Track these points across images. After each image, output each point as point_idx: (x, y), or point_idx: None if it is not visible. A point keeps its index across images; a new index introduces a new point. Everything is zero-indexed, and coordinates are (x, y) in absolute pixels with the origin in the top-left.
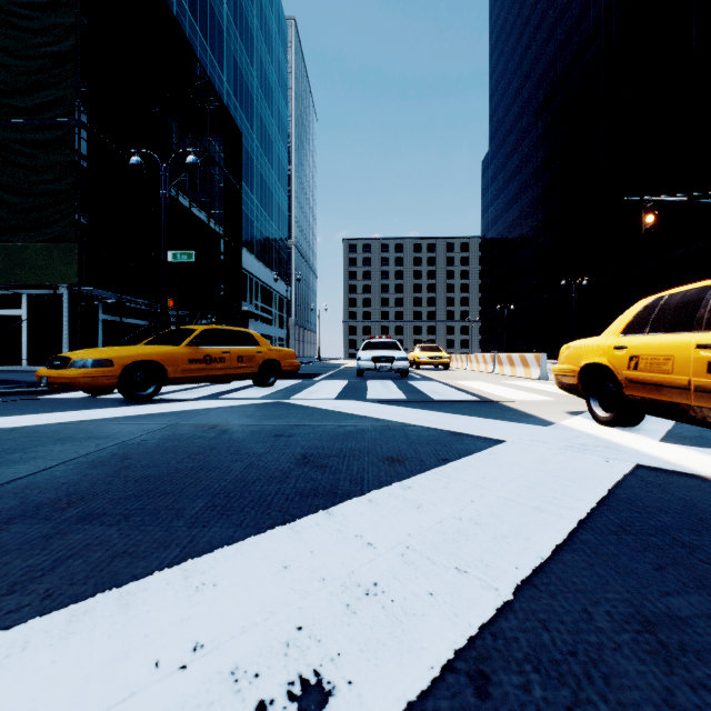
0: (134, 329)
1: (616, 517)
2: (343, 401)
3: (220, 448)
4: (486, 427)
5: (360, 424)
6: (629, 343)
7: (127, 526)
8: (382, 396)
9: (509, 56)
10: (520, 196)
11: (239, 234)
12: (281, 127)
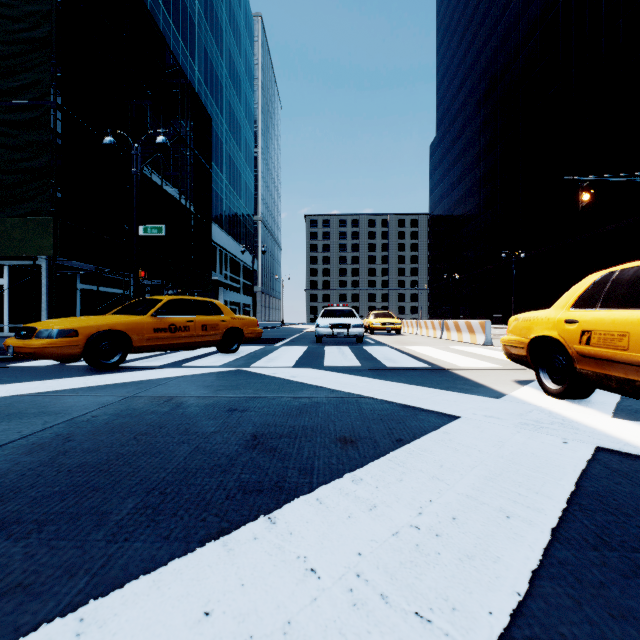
0: (111, 297)
1: (590, 521)
2: (301, 369)
3: (170, 426)
4: (438, 399)
5: (315, 396)
6: (580, 318)
7: (36, 540)
8: (338, 363)
9: (454, 50)
10: (464, 176)
11: (208, 210)
12: (248, 113)
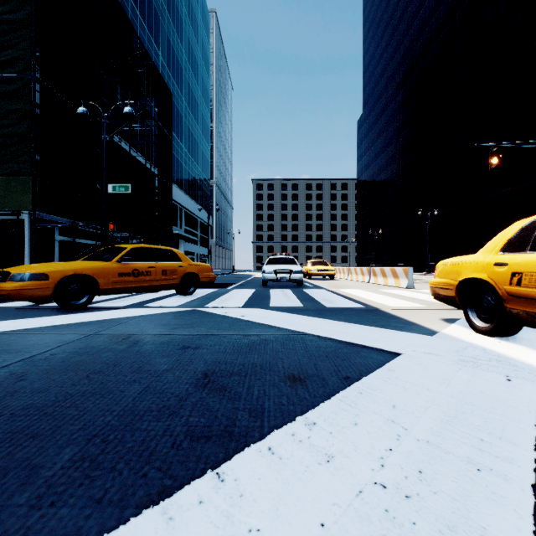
0: (86, 247)
1: None
2: (250, 309)
3: (124, 364)
4: (377, 336)
5: (263, 334)
6: (510, 261)
7: None
8: (283, 303)
9: (378, 41)
10: (386, 147)
11: (170, 174)
12: (205, 92)
